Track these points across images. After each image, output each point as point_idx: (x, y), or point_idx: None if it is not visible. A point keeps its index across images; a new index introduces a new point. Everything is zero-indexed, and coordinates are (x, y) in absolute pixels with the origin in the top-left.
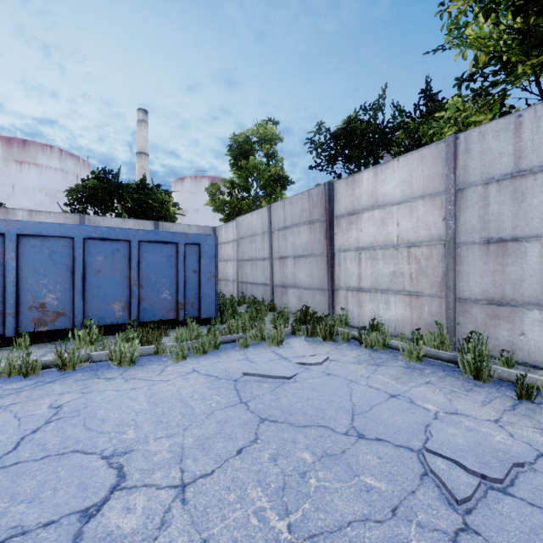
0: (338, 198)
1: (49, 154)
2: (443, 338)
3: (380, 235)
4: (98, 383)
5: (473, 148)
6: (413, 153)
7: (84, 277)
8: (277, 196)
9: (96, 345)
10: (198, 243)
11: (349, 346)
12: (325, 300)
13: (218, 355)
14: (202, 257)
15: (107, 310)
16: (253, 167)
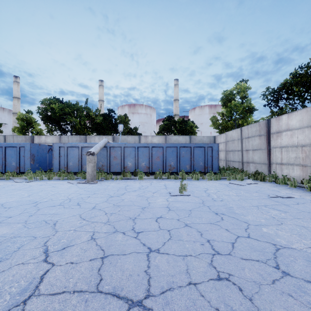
0: (272, 126)
1: (142, 108)
2: None
3: (290, 141)
4: (193, 182)
5: None
6: (303, 109)
7: (179, 158)
8: (247, 118)
9: (187, 175)
10: (211, 146)
11: (270, 183)
12: (266, 168)
13: (220, 181)
14: (213, 151)
15: (185, 167)
16: (233, 106)
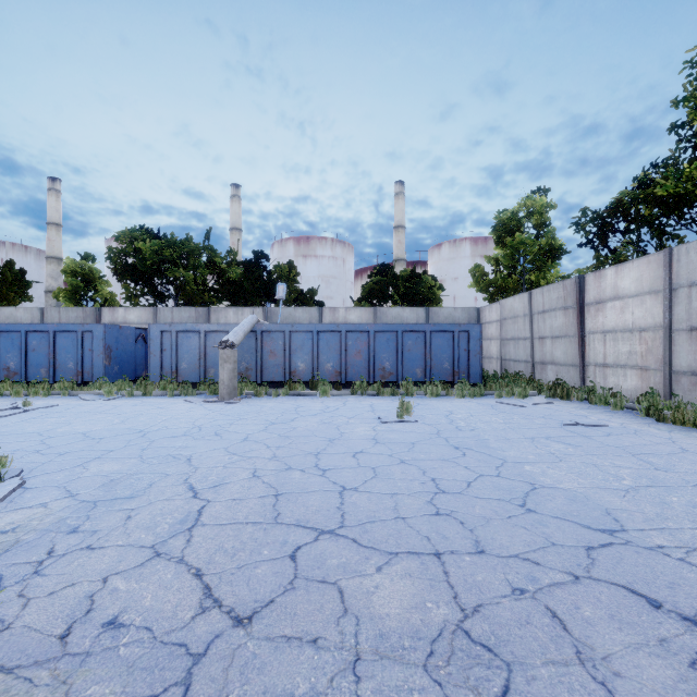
0: (588, 289)
1: (324, 245)
2: (653, 399)
3: (619, 321)
4: (426, 400)
5: (681, 259)
6: (643, 258)
7: (402, 353)
8: (548, 269)
9: (417, 388)
10: (467, 330)
11: (578, 403)
12: (577, 375)
13: (482, 399)
14: (470, 340)
15: (413, 373)
16: (519, 243)
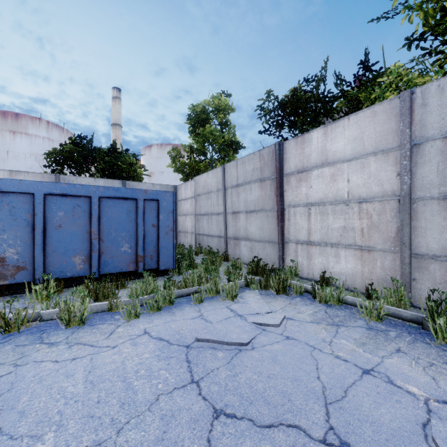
0: (288, 157)
1: (38, 125)
2: (400, 295)
3: (330, 191)
4: (38, 351)
5: (430, 102)
6: (365, 110)
7: (45, 232)
8: (230, 159)
9: (47, 303)
10: (156, 199)
11: (302, 301)
12: (275, 252)
13: (172, 312)
14: (160, 212)
15: (68, 264)
16: (209, 133)
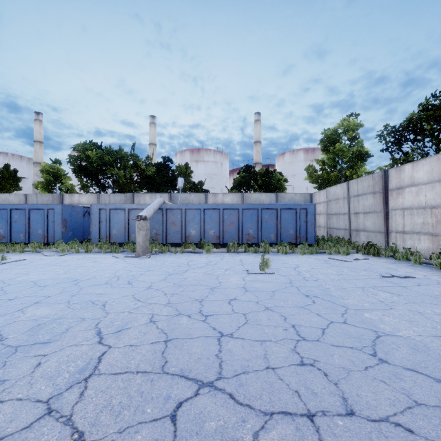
0: (391, 179)
1: (209, 154)
2: None
3: (415, 201)
4: (279, 256)
5: None
6: (433, 156)
7: (261, 224)
8: (358, 167)
9: (272, 247)
10: (306, 208)
11: (386, 259)
12: (383, 239)
13: (317, 255)
14: (308, 215)
15: (268, 237)
16: (338, 150)
